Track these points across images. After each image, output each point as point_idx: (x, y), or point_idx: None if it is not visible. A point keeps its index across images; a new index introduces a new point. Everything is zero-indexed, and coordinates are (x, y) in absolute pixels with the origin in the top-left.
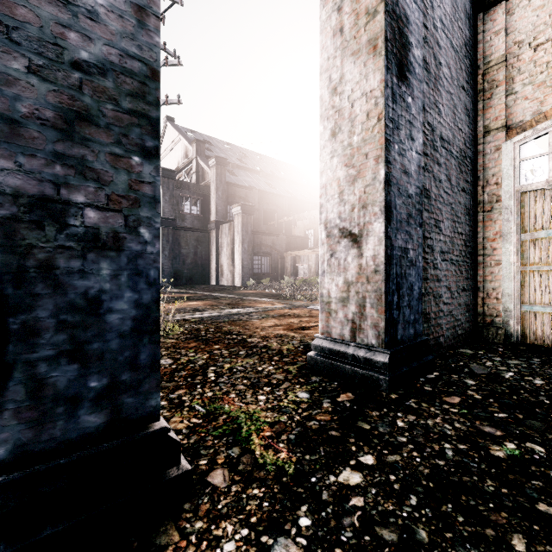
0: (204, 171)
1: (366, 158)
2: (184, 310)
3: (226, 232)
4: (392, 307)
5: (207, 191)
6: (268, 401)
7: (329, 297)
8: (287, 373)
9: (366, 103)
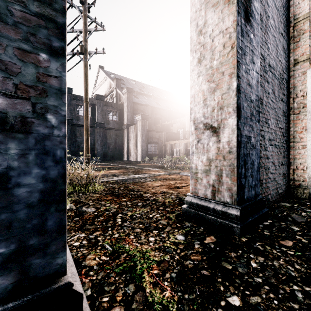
0: (120, 96)
1: (223, 75)
2: (107, 175)
3: (132, 130)
4: (241, 176)
5: (122, 107)
6: (156, 242)
7: (197, 169)
8: (169, 220)
9: (222, 38)
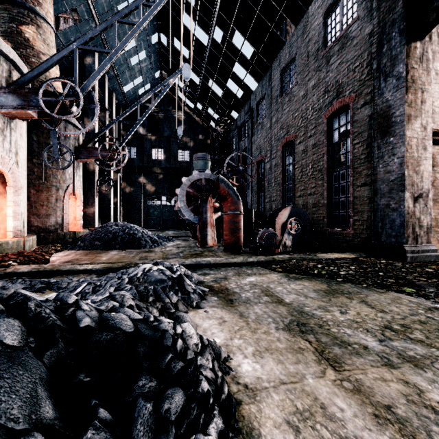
0: None
1: None
2: None
3: None
4: None
5: None
6: None
7: None
8: None
9: None
